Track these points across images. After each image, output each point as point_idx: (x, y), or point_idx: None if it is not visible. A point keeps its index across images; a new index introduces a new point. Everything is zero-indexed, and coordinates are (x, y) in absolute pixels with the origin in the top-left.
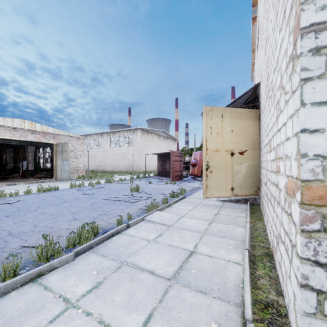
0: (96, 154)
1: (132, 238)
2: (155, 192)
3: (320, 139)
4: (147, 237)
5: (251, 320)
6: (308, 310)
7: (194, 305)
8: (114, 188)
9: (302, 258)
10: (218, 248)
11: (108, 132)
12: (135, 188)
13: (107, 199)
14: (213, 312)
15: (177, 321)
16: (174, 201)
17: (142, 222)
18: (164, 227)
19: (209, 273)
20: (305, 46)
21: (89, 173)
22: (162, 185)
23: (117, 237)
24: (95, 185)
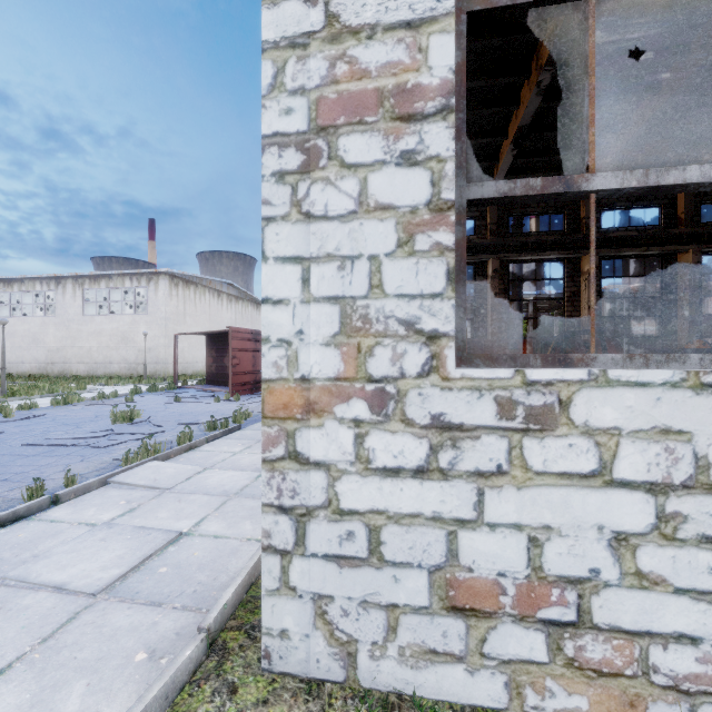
0: (40, 330)
1: (51, 527)
2: (177, 422)
3: (285, 315)
4: (95, 519)
5: (208, 627)
6: (271, 586)
7: (121, 631)
8: (72, 416)
9: (264, 504)
10: (246, 519)
11: (76, 275)
12: (124, 413)
13: (35, 443)
14: (154, 634)
15: (63, 667)
16: (208, 437)
17: (102, 488)
18: (152, 494)
19: (194, 568)
20: (267, 166)
21: (15, 382)
22: (206, 404)
23: (11, 529)
24: (20, 411)
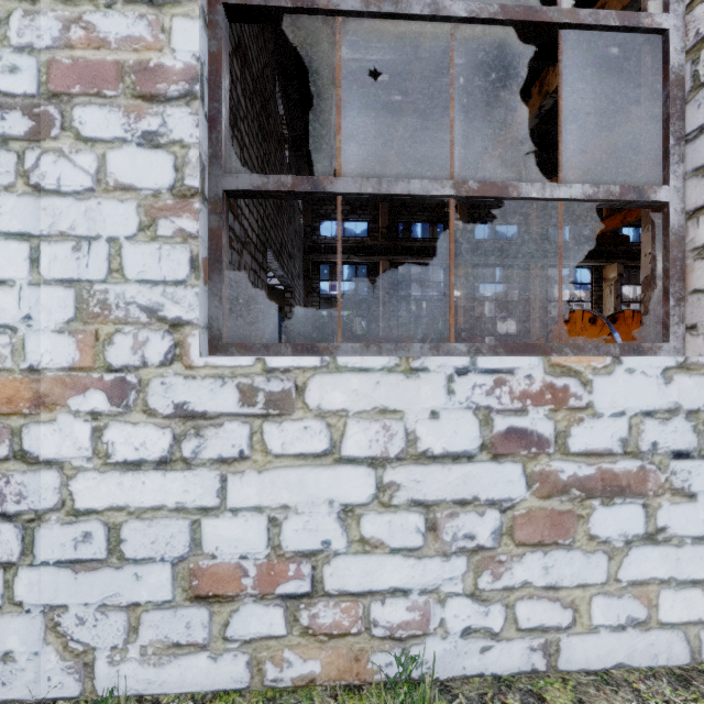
0: None
1: None
2: None
3: (9, 297)
4: None
5: None
6: None
7: None
8: None
9: None
10: None
11: None
12: None
13: None
14: None
15: None
16: None
17: None
18: None
19: None
20: None
21: None
22: None
23: None
24: None
